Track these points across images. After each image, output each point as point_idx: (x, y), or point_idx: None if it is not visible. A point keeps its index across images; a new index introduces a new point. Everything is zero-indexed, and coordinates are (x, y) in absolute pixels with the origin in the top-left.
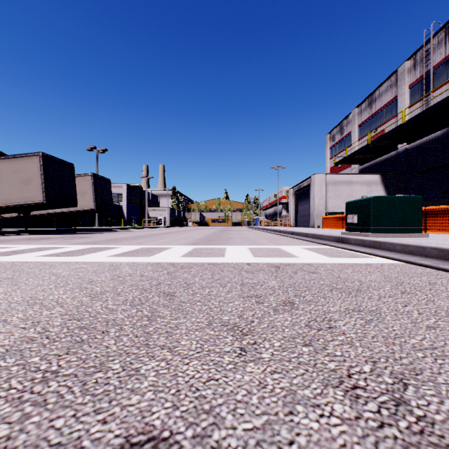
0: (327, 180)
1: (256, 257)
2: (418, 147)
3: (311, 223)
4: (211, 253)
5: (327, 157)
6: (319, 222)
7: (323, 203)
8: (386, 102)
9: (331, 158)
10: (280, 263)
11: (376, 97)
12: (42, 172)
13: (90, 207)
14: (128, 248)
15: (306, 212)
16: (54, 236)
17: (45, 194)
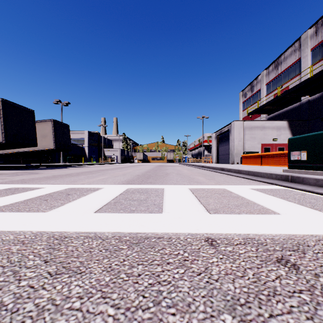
0: (245, 126)
1: (211, 211)
2: (319, 98)
3: (231, 160)
4: (144, 201)
5: (240, 110)
6: (238, 160)
7: (241, 144)
8: (291, 63)
9: (243, 110)
10: (271, 238)
11: (281, 61)
12: (1, 115)
13: (50, 147)
14: (49, 189)
15: (227, 152)
16: (8, 172)
17: (4, 135)
